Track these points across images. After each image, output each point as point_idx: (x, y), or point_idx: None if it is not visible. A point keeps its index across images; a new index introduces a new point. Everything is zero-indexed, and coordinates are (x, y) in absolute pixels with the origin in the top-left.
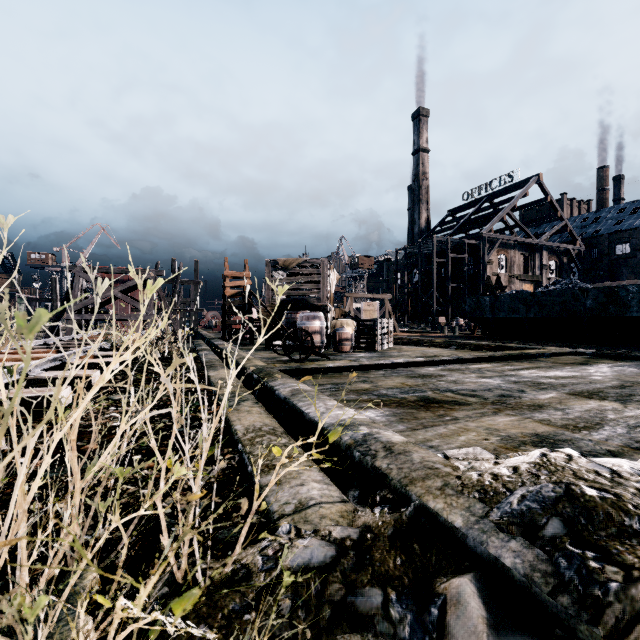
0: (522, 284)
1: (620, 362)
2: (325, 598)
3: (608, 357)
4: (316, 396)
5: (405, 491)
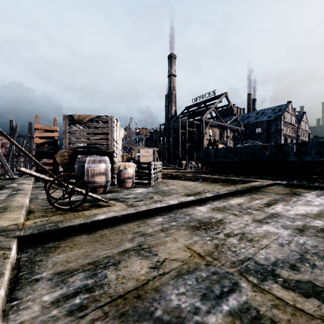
0: (219, 145)
1: (311, 191)
2: None
3: (296, 186)
4: None
5: None
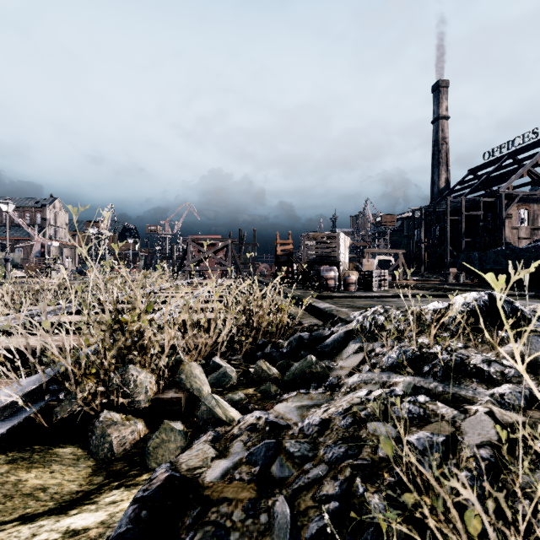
0: None
1: None
2: (313, 328)
3: None
4: (321, 302)
5: (336, 316)
